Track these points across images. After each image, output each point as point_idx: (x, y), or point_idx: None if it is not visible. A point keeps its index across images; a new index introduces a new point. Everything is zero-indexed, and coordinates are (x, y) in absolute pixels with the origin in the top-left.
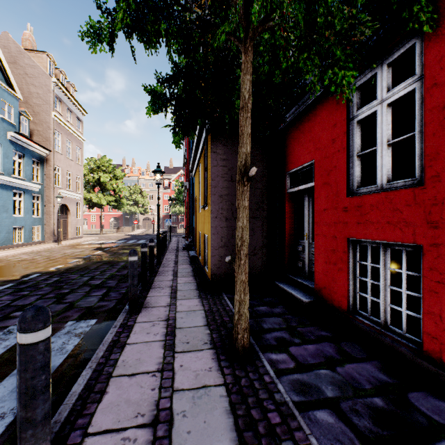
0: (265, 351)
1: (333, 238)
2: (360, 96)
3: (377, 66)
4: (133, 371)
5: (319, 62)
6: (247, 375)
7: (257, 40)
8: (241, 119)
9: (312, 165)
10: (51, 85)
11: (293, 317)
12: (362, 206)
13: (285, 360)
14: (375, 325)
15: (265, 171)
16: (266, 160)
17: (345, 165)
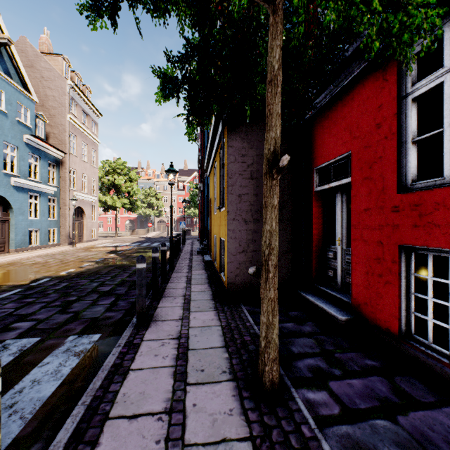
0: (298, 386)
1: (377, 244)
2: (416, 67)
3: (445, 24)
4: (134, 411)
5: (379, 8)
6: (280, 425)
7: (286, 4)
8: (269, 96)
9: (346, 158)
10: (67, 88)
11: (327, 338)
12: (421, 204)
13: (326, 402)
14: (441, 357)
15: (289, 167)
16: (290, 155)
17: (395, 154)
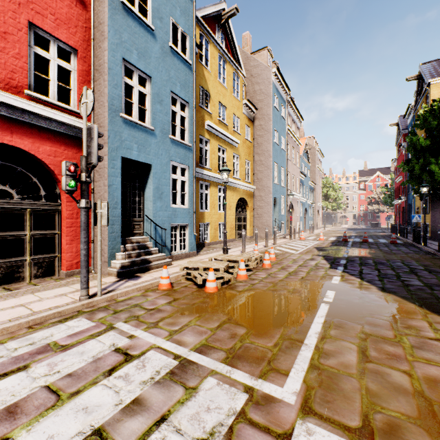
0: None
1: None
2: None
3: None
4: None
5: None
6: None
7: None
8: None
9: None
10: (316, 152)
11: None
12: None
13: None
14: None
15: None
16: None
17: None
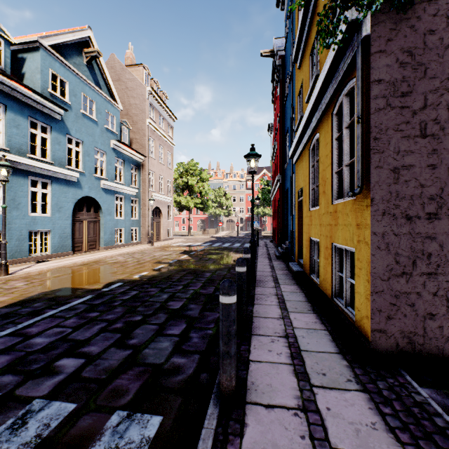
0: None
1: None
2: None
3: None
4: None
5: None
6: None
7: None
8: None
9: None
10: (146, 94)
11: None
12: None
13: None
14: None
15: None
16: None
17: None
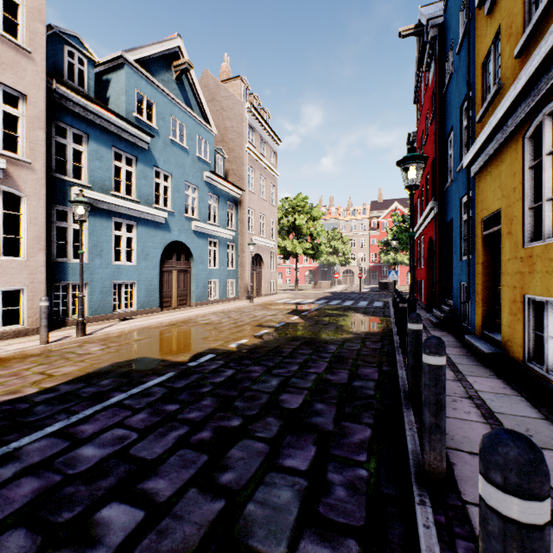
0: None
1: None
2: None
3: None
4: None
5: None
6: None
7: None
8: None
9: None
10: (244, 113)
11: None
12: None
13: None
14: None
15: None
16: None
17: None
